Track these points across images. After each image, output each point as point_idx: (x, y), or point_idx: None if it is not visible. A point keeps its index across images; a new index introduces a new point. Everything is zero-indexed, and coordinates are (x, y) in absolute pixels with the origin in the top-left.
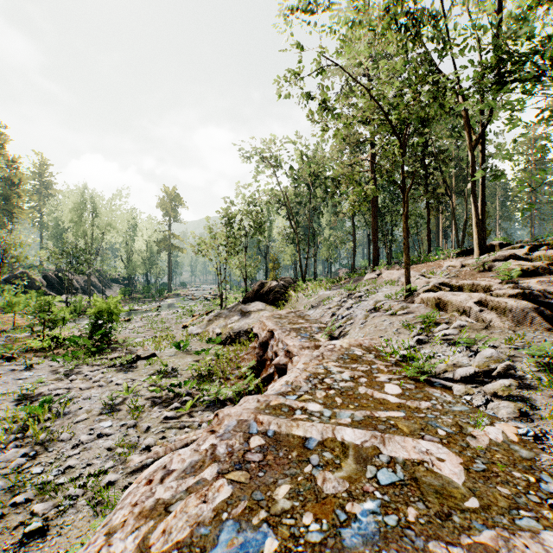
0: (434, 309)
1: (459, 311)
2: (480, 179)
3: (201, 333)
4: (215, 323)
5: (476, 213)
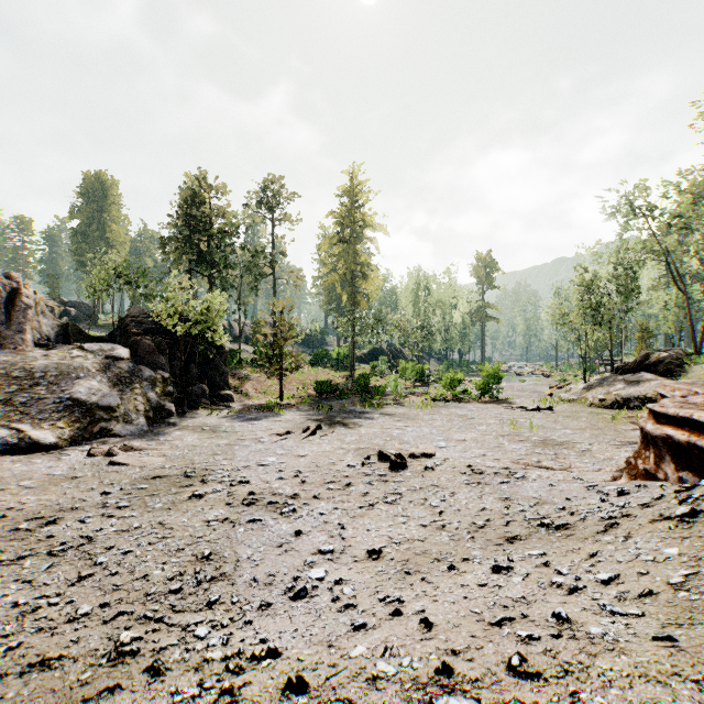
0: None
1: None
2: None
3: (576, 399)
4: (592, 391)
5: None
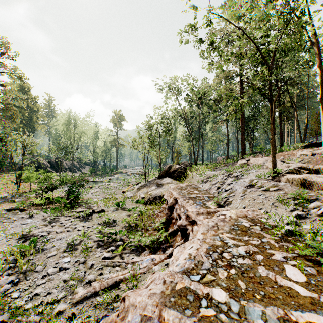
0: (302, 188)
1: None
2: None
3: (133, 196)
4: (141, 190)
5: None
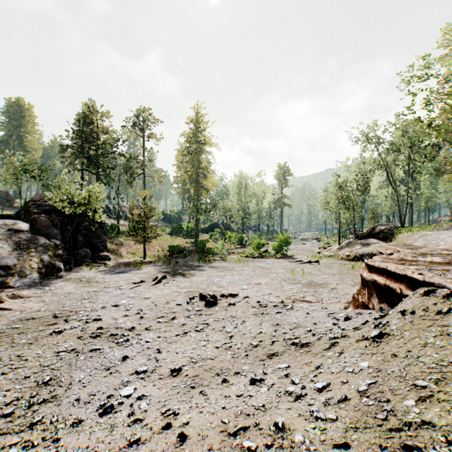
0: None
1: None
2: None
3: (333, 255)
4: (342, 250)
5: None
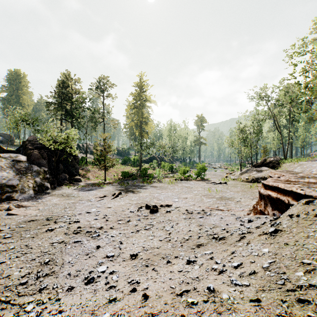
0: None
1: None
2: None
3: (237, 178)
4: (243, 175)
5: None
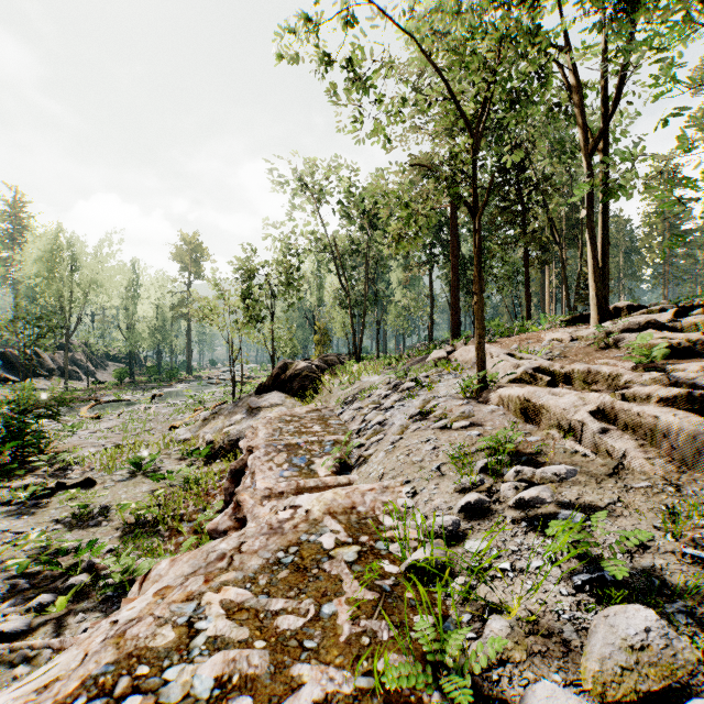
0: (514, 423)
1: (561, 427)
2: (600, 204)
3: (190, 438)
4: (210, 424)
5: (594, 257)
